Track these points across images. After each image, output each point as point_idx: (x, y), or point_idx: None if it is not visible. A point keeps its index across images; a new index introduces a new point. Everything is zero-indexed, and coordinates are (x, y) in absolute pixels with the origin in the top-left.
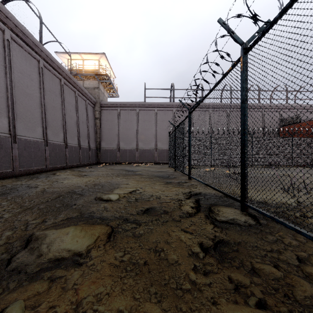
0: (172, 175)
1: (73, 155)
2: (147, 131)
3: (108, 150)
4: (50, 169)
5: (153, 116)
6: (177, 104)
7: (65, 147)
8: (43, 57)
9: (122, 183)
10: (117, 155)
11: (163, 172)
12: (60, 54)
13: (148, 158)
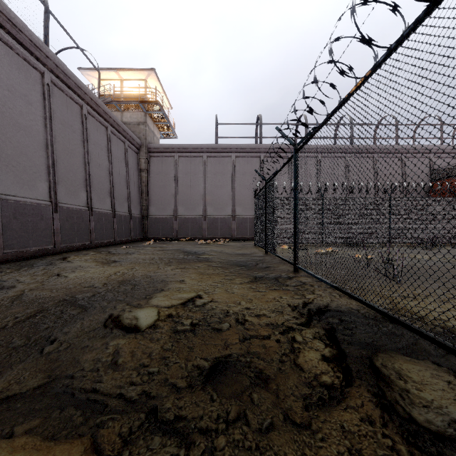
0: (263, 262)
1: (102, 227)
2: (221, 189)
3: (159, 219)
4: (62, 250)
5: (230, 165)
6: (266, 148)
7: (89, 215)
8: (51, 68)
9: (172, 280)
10: (173, 226)
11: (246, 256)
12: (86, 71)
13: (222, 231)
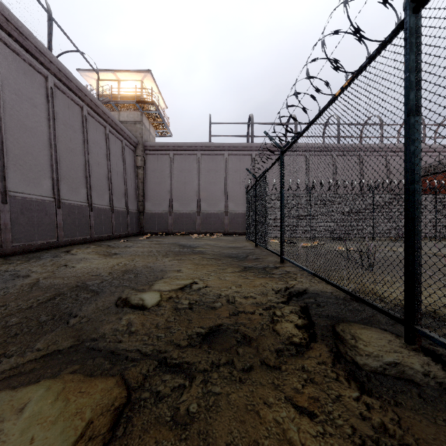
0: (253, 254)
1: (101, 222)
2: (214, 186)
3: (155, 214)
4: (64, 243)
5: (223, 163)
6: (258, 146)
7: (89, 210)
8: (54, 72)
9: (170, 269)
10: (168, 221)
11: (238, 249)
12: (85, 73)
13: (215, 226)
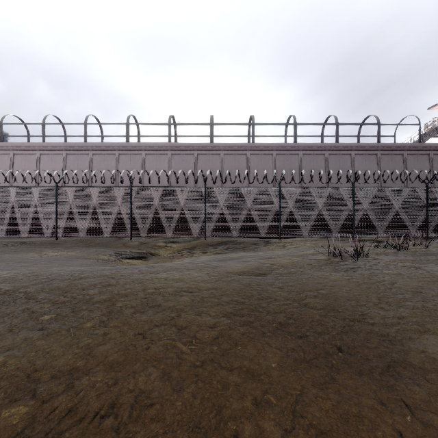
0: None
1: None
2: None
3: None
4: None
5: None
6: None
7: None
8: (380, 149)
9: None
10: None
11: None
12: (433, 108)
13: None
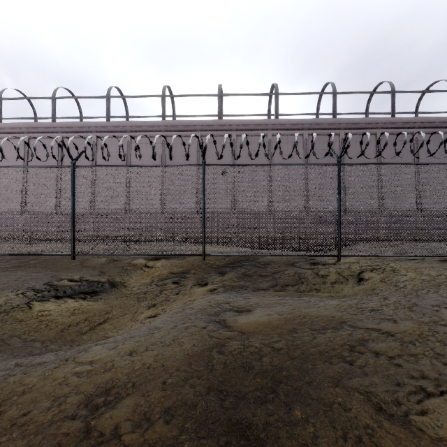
0: None
1: None
2: None
3: None
4: None
5: None
6: None
7: None
8: None
9: None
10: None
11: None
12: None
13: None
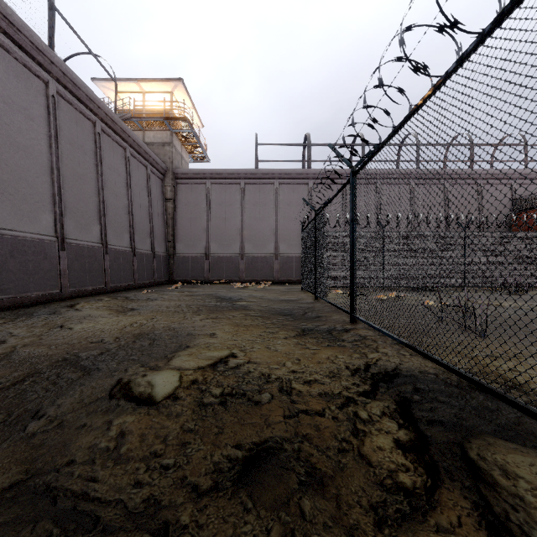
0: (312, 310)
1: (119, 268)
2: (261, 222)
3: (188, 258)
4: (70, 295)
5: (272, 194)
6: (316, 173)
7: (104, 253)
8: (57, 76)
9: (201, 333)
10: (204, 267)
11: (292, 303)
12: (101, 83)
13: (263, 272)
